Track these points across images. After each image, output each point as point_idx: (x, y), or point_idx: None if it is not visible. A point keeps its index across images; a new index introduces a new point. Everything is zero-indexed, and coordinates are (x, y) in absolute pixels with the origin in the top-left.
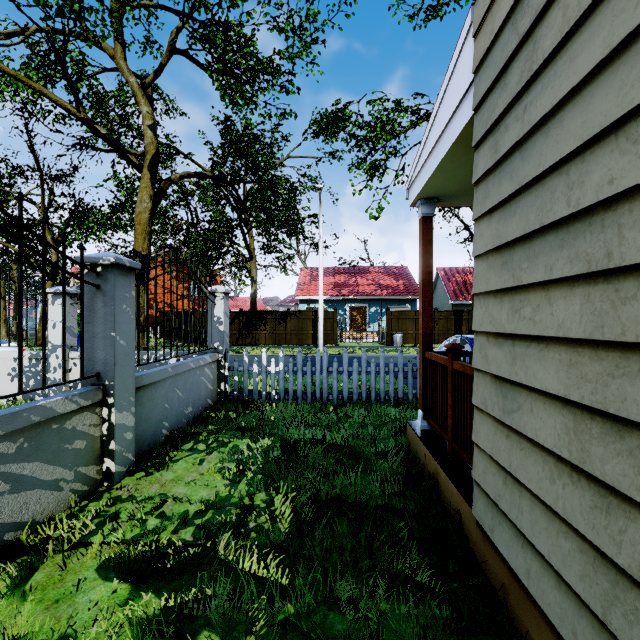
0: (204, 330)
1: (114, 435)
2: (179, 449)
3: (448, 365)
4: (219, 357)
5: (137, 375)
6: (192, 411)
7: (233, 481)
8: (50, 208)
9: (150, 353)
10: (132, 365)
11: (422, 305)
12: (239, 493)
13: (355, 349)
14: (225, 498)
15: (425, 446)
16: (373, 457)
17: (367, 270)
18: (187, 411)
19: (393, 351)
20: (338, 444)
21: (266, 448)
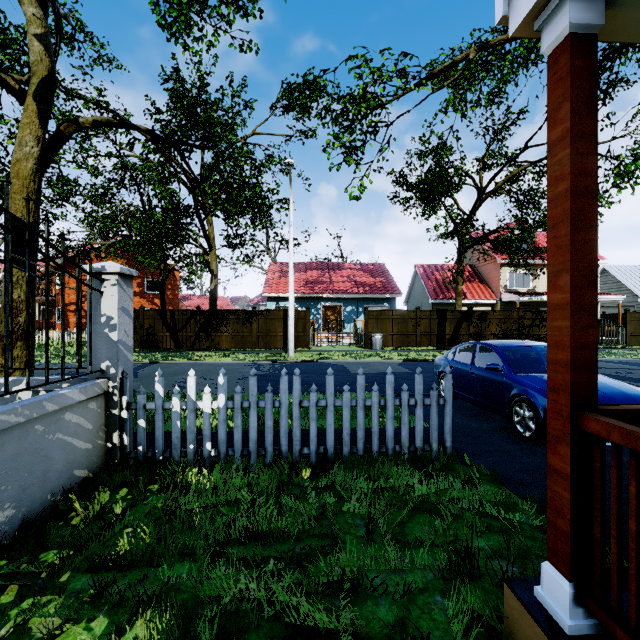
0: (153, 332)
1: None
2: None
3: None
4: (109, 387)
5: None
6: (15, 515)
7: None
8: None
9: None
10: None
11: (569, 282)
12: None
13: (331, 354)
14: None
15: None
16: None
17: (342, 266)
18: None
19: (374, 356)
20: None
21: None
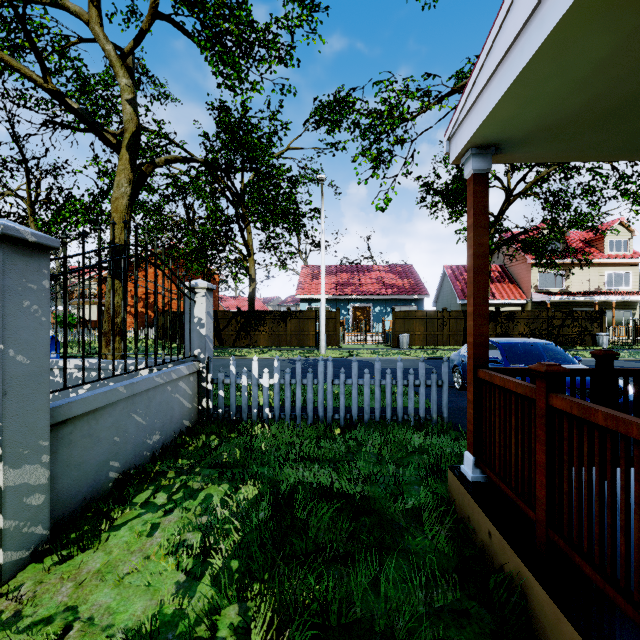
0: None
1: (2, 506)
2: (126, 506)
3: (537, 399)
4: (200, 367)
5: (61, 403)
6: (160, 439)
7: (191, 575)
8: (35, 201)
9: (117, 362)
10: (43, 392)
11: (473, 302)
12: (196, 606)
13: (359, 351)
14: (170, 620)
15: (490, 520)
16: (403, 523)
17: (371, 268)
18: (152, 440)
19: (400, 354)
20: (350, 497)
21: (250, 501)
